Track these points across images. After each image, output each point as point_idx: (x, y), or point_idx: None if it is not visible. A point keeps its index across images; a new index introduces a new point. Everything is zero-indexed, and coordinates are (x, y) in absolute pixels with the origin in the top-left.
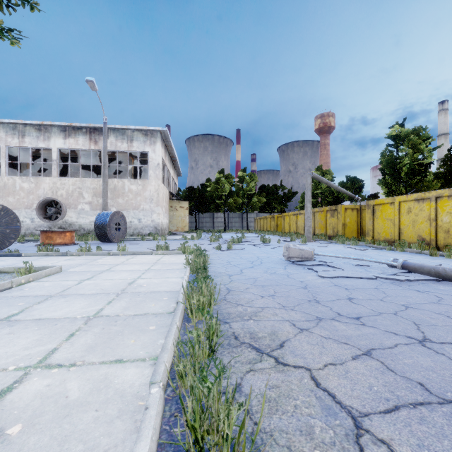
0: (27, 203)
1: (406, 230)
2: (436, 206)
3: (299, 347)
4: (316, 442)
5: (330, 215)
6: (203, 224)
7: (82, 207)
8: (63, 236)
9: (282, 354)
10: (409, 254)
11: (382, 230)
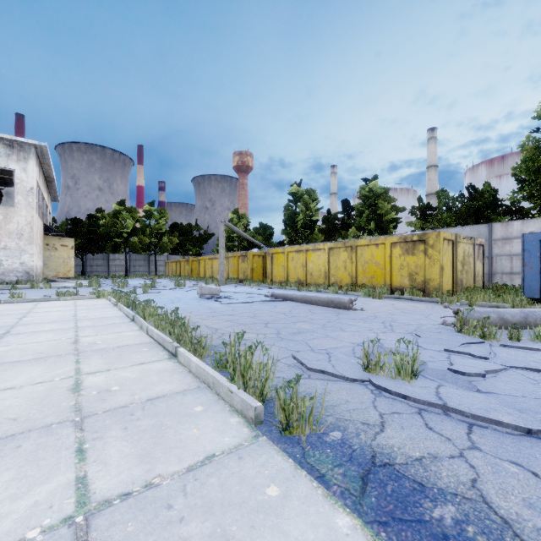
0: None
1: (291, 274)
2: (306, 256)
3: (203, 322)
4: (205, 332)
5: (241, 261)
6: (93, 268)
7: None
8: None
9: (195, 324)
10: (287, 290)
11: (277, 274)
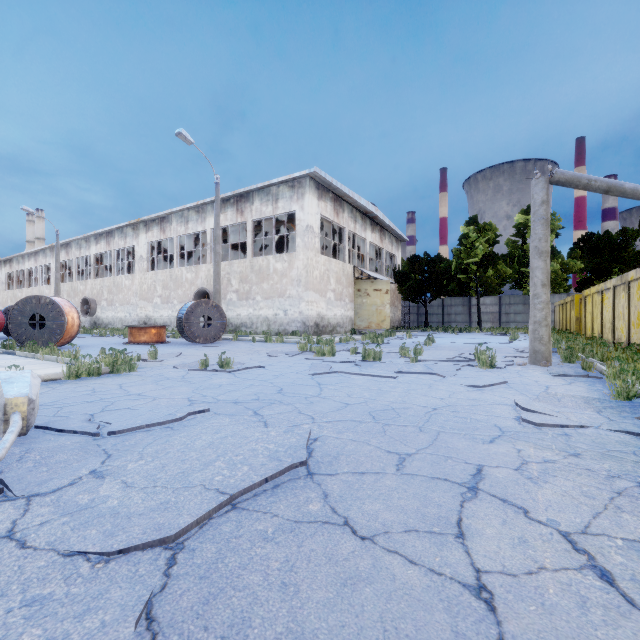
0: (190, 295)
1: None
2: None
3: None
4: None
5: None
6: (451, 317)
7: (230, 297)
8: (143, 333)
9: None
10: None
11: None
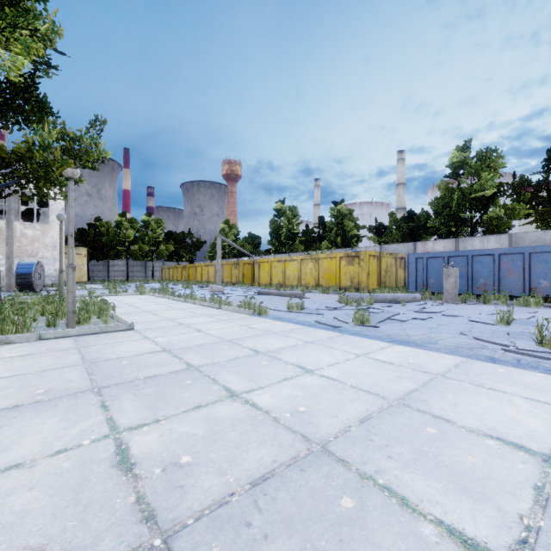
0: None
1: (274, 278)
2: (285, 265)
3: None
4: None
5: (234, 268)
6: (94, 273)
7: None
8: None
9: None
10: None
11: (263, 278)
